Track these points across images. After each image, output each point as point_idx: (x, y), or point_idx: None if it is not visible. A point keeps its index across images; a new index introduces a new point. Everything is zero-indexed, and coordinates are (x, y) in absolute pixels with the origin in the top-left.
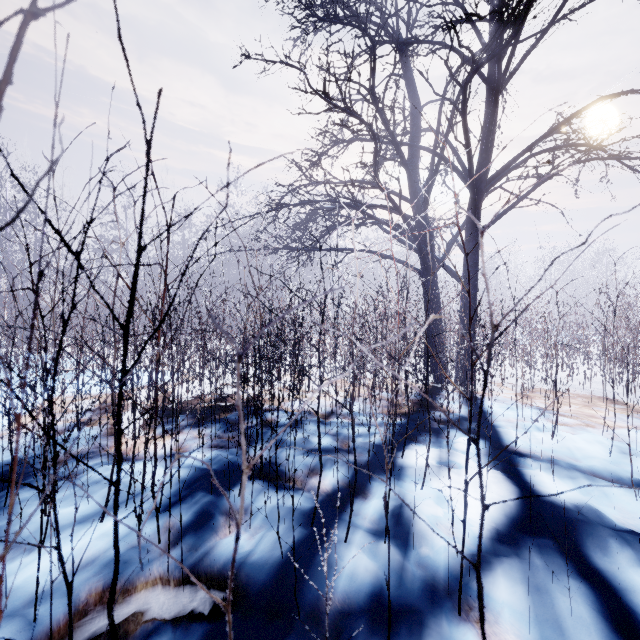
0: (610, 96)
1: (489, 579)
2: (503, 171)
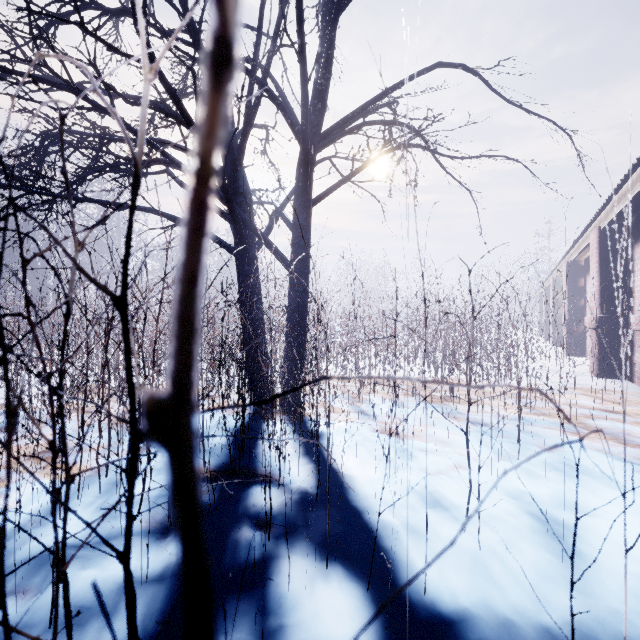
0: (447, 64)
1: None
2: (339, 127)
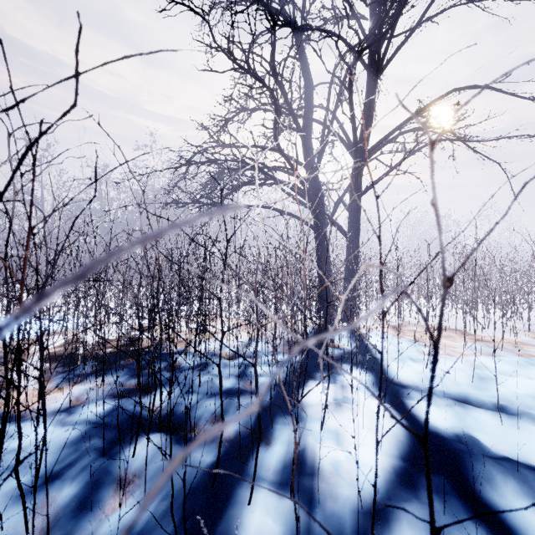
0: (461, 88)
1: (396, 534)
2: (380, 144)
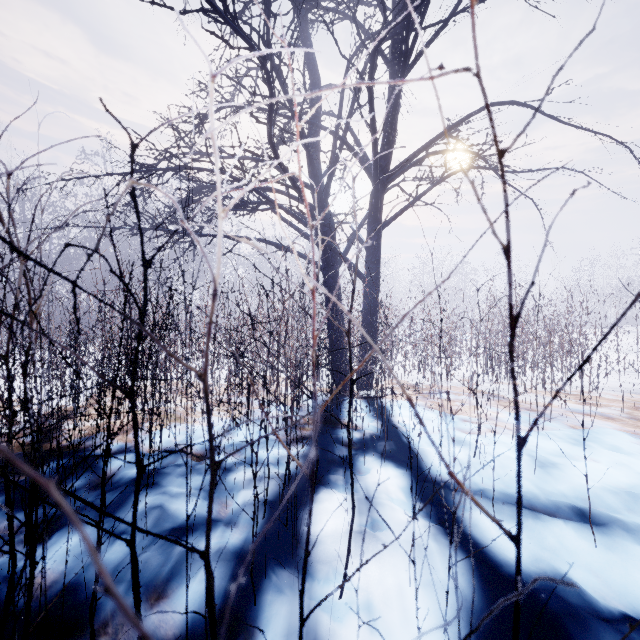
0: (498, 103)
1: None
2: (404, 165)
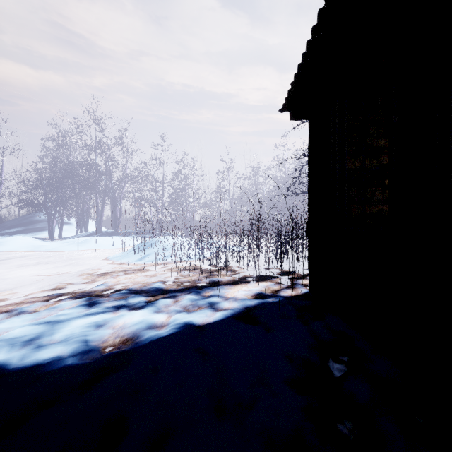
0: None
1: None
2: None
